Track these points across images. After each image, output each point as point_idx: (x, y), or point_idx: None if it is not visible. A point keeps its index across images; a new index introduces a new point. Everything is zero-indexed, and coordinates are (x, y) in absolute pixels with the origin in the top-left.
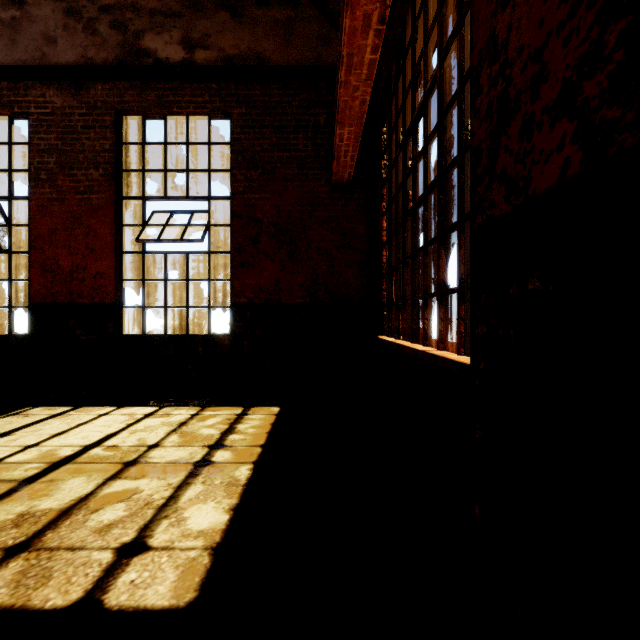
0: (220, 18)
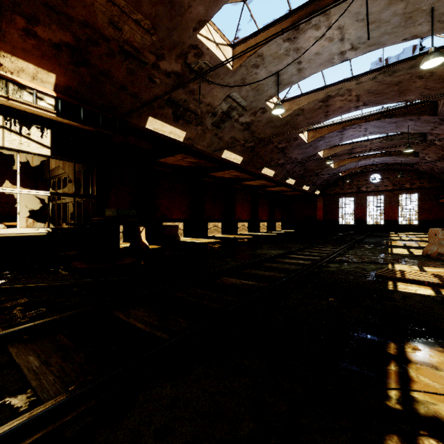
0: (416, 181)
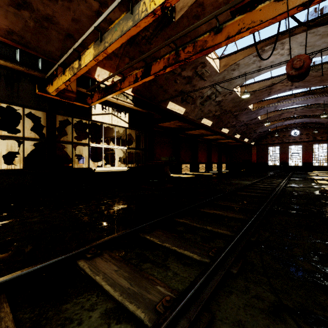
0: (326, 135)
